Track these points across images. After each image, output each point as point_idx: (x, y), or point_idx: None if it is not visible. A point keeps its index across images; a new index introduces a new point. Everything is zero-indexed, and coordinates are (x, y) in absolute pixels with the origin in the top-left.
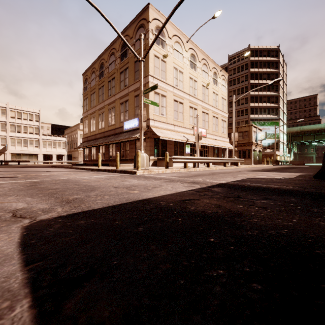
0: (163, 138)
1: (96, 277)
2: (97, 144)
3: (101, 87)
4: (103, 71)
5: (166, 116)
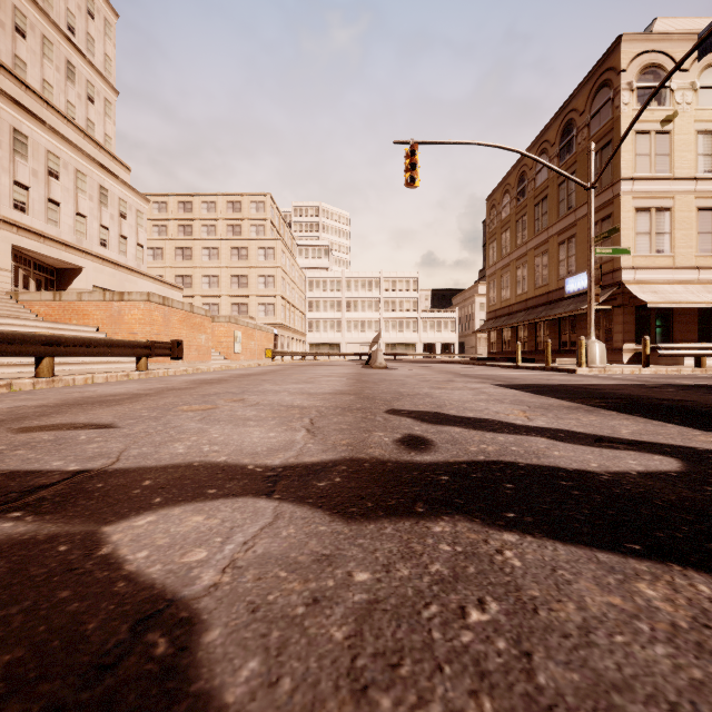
0: (657, 305)
1: (523, 389)
2: (514, 324)
3: (521, 218)
4: (524, 188)
5: (671, 251)
